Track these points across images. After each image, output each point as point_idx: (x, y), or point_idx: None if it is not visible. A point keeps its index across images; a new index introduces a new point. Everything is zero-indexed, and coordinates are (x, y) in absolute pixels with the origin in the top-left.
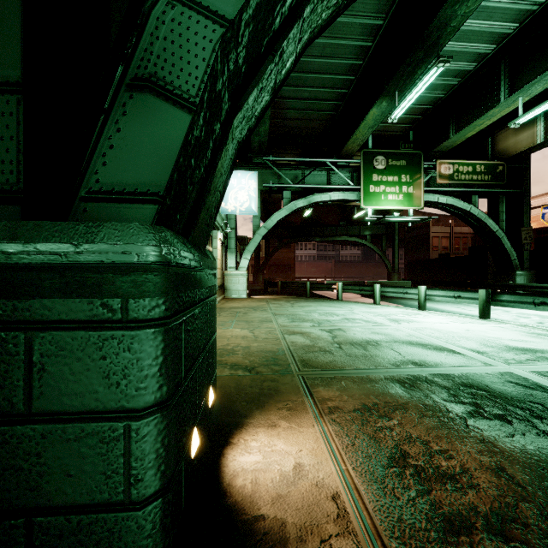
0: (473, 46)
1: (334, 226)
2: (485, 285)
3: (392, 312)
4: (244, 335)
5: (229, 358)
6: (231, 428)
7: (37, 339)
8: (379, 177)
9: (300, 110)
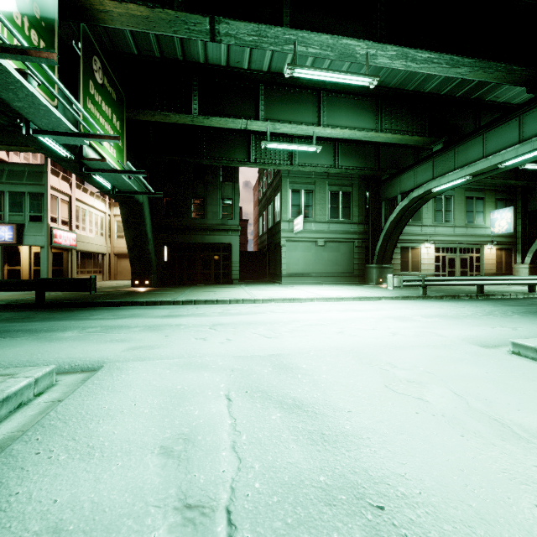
0: None
1: None
2: None
3: None
4: None
5: None
6: None
7: (370, 270)
8: None
9: None
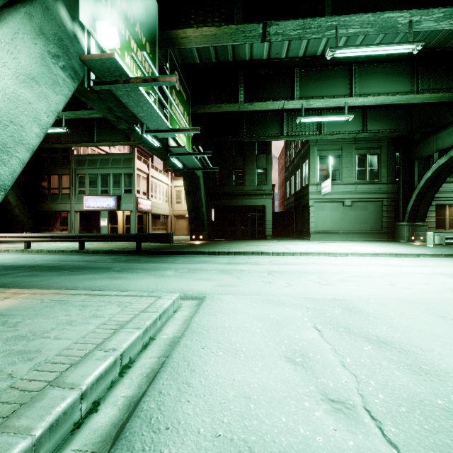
0: None
1: None
2: None
3: None
4: None
5: None
6: (424, 242)
7: (401, 228)
8: None
9: None
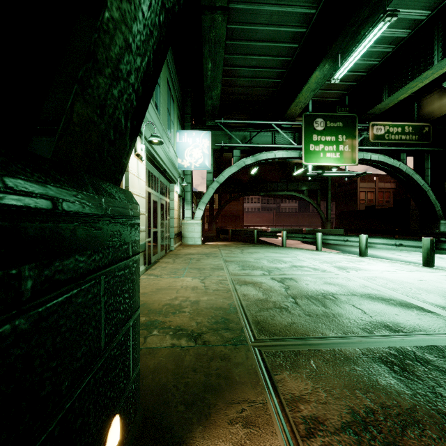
0: (410, 12)
1: (276, 182)
2: (411, 233)
3: (336, 258)
4: (194, 285)
5: (175, 318)
6: None
7: None
8: (319, 137)
9: (248, 78)
